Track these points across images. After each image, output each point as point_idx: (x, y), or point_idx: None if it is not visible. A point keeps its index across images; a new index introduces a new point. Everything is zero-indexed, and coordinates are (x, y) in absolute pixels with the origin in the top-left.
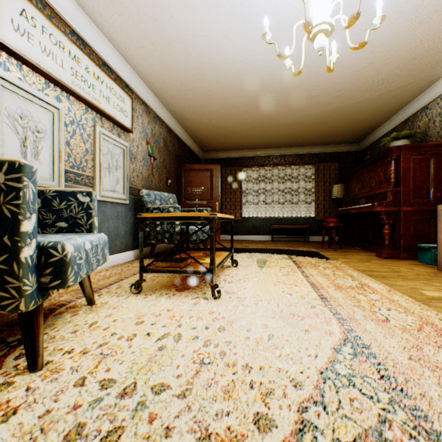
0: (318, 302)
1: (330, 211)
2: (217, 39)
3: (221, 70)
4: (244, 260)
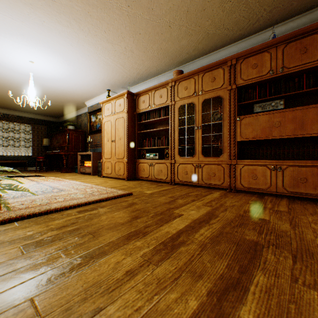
0: (31, 181)
1: (43, 153)
2: None
3: None
4: None
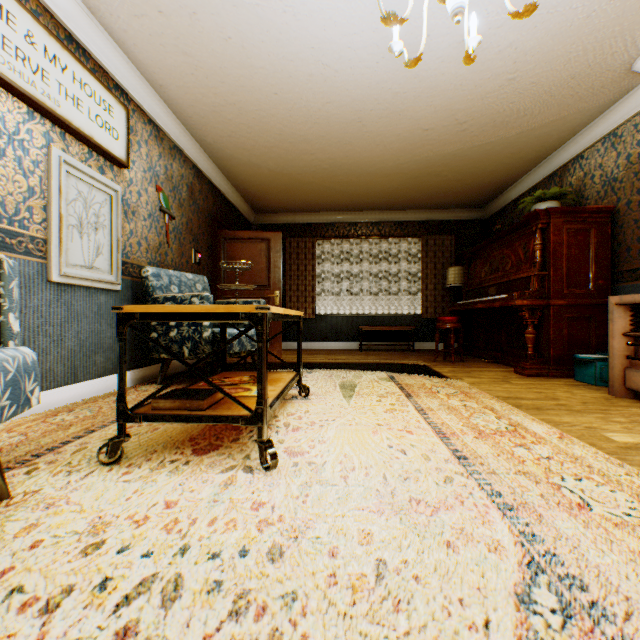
0: (454, 466)
1: (444, 306)
2: (275, 12)
3: (282, 73)
4: (320, 384)
